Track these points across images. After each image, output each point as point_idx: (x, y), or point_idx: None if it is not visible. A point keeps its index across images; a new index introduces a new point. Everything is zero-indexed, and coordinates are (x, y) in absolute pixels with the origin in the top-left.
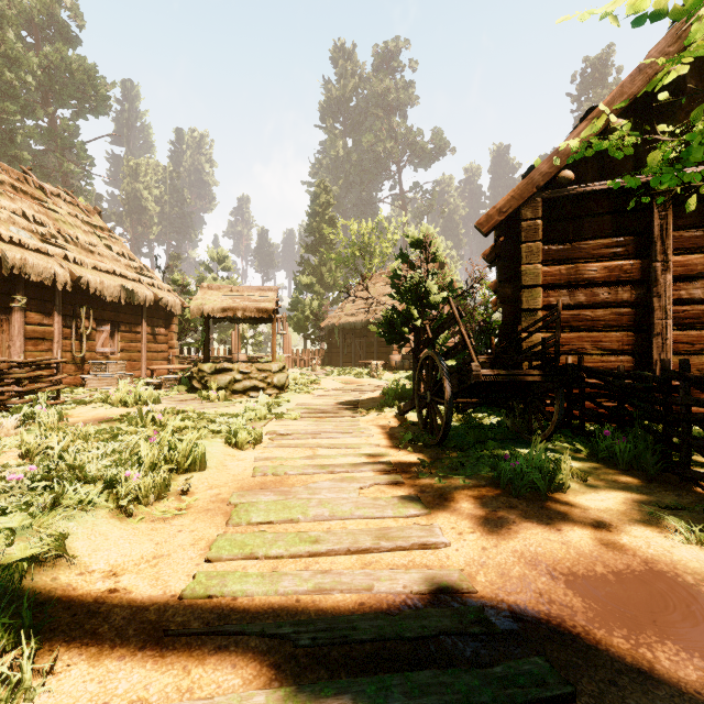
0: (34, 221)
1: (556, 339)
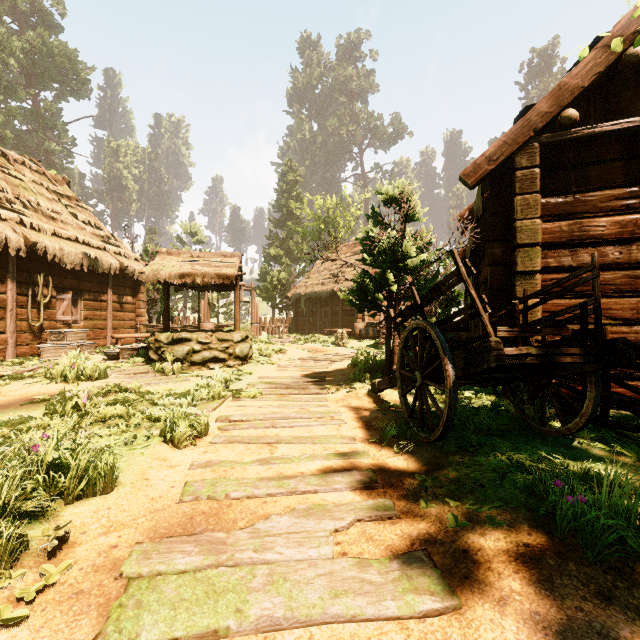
0: None
1: (595, 305)
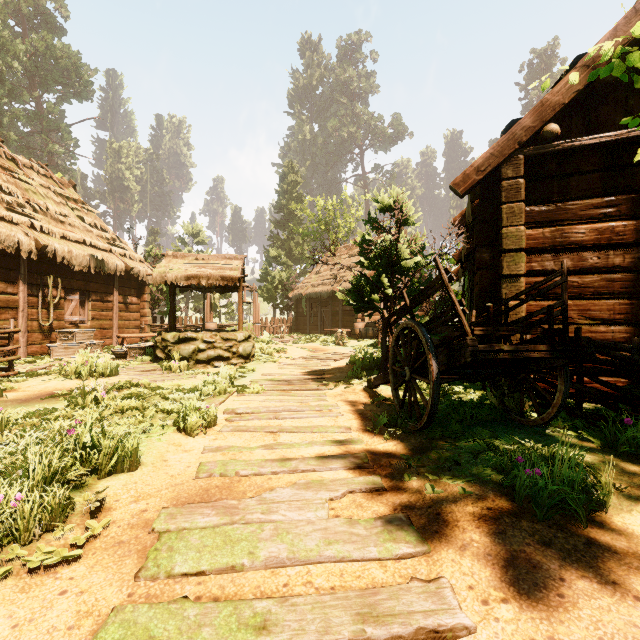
0: (2, 190)
1: (562, 307)
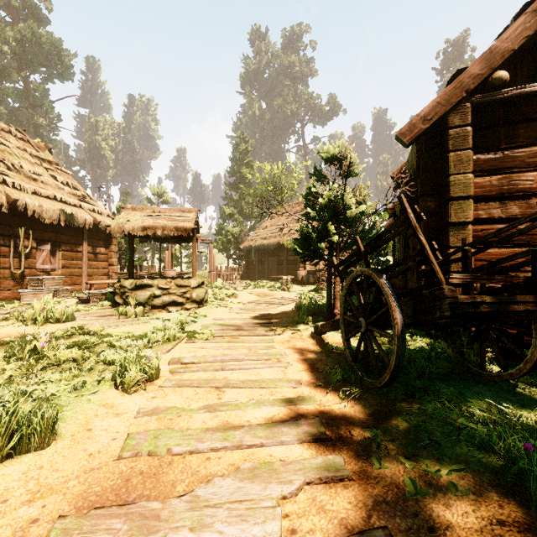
0: None
1: None
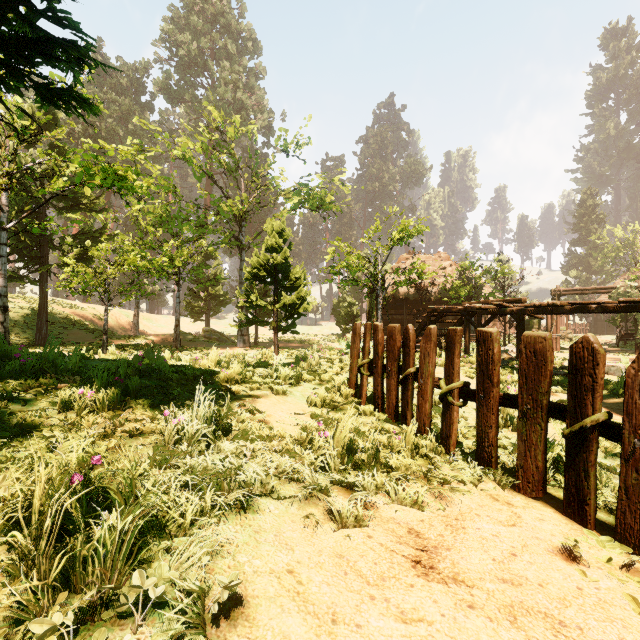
0: None
1: None
